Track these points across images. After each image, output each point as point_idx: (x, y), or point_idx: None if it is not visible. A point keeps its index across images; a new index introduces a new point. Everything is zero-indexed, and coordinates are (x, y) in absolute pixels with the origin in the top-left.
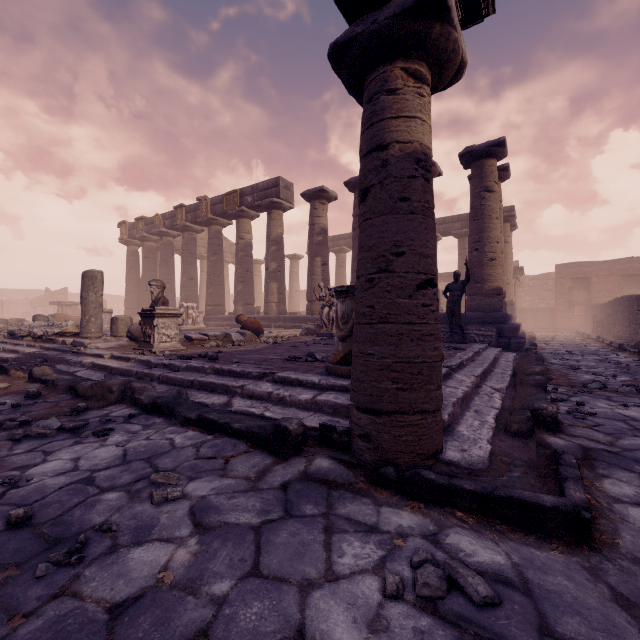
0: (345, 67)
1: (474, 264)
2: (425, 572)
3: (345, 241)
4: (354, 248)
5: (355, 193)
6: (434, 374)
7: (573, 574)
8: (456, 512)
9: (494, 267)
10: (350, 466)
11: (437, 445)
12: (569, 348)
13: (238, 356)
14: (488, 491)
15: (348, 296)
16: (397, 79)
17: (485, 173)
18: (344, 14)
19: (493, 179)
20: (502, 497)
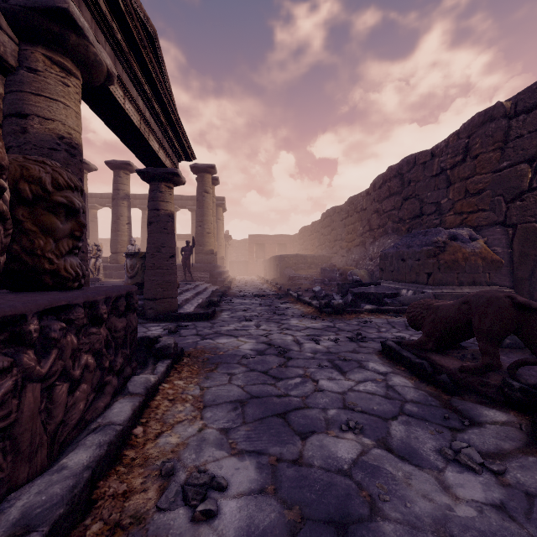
0: (143, 176)
1: (199, 235)
2: (173, 325)
3: (97, 199)
4: (114, 214)
5: (115, 172)
6: (175, 286)
7: (205, 322)
8: (181, 321)
9: (210, 238)
10: (146, 320)
11: (176, 308)
12: (247, 283)
13: None
14: (189, 313)
15: (134, 257)
16: (163, 188)
17: (205, 181)
18: (145, 165)
19: (209, 186)
20: (193, 314)
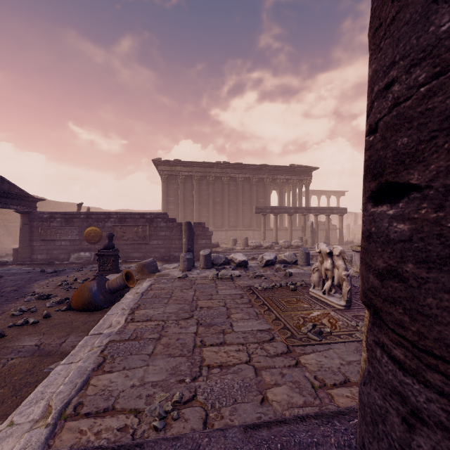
0: None
1: None
2: None
3: None
4: None
5: None
6: None
7: None
8: None
9: None
10: None
11: None
12: None
13: (34, 275)
14: None
15: None
16: None
17: None
18: None
19: None
20: None
